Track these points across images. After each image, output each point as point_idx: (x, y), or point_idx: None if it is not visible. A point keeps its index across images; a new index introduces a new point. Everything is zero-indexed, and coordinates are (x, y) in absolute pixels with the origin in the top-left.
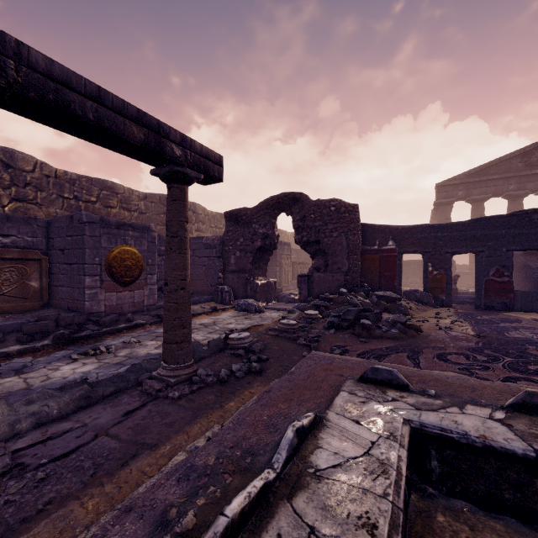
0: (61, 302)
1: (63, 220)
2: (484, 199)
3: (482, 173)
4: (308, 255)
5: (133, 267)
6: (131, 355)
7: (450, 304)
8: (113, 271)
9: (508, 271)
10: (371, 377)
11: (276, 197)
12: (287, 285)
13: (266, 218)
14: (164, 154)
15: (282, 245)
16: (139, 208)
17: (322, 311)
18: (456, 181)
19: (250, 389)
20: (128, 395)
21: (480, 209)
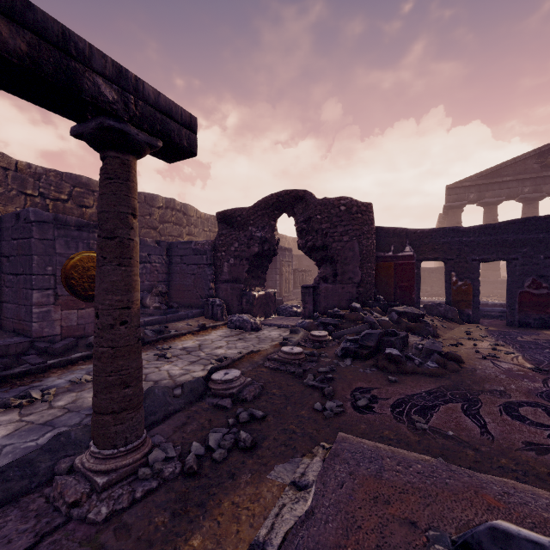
0: (6, 322)
1: (8, 219)
2: (497, 202)
3: (496, 175)
4: (311, 261)
5: None
6: (73, 405)
7: (478, 320)
8: (72, 283)
9: (546, 282)
10: (492, 549)
11: (277, 195)
12: (288, 295)
13: (265, 219)
14: (78, 90)
15: (282, 251)
16: None
17: (331, 331)
18: (467, 182)
19: (234, 494)
20: (19, 512)
21: (493, 213)
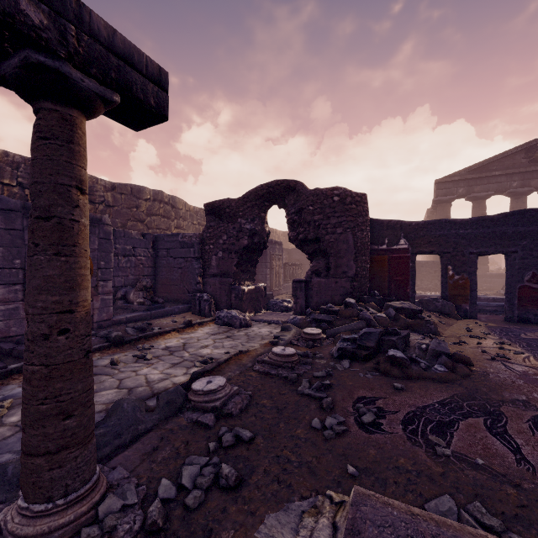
0: None
1: None
2: (486, 197)
3: (484, 169)
4: (301, 255)
5: None
6: None
7: (476, 315)
8: None
9: None
10: None
11: (267, 185)
12: (278, 289)
13: (255, 211)
14: None
15: (272, 245)
16: (105, 199)
17: (325, 328)
18: (456, 177)
19: None
20: None
21: (481, 207)
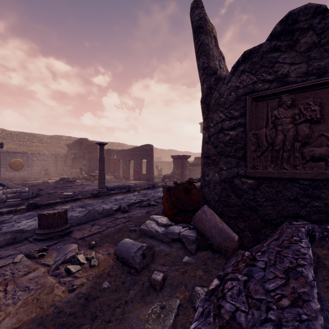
0: None
1: None
2: None
3: None
4: None
5: (19, 165)
6: None
7: (128, 178)
8: (11, 166)
9: (139, 166)
10: None
11: (78, 139)
12: None
13: (76, 147)
14: None
15: None
16: (47, 142)
17: None
18: None
19: None
20: None
21: None
